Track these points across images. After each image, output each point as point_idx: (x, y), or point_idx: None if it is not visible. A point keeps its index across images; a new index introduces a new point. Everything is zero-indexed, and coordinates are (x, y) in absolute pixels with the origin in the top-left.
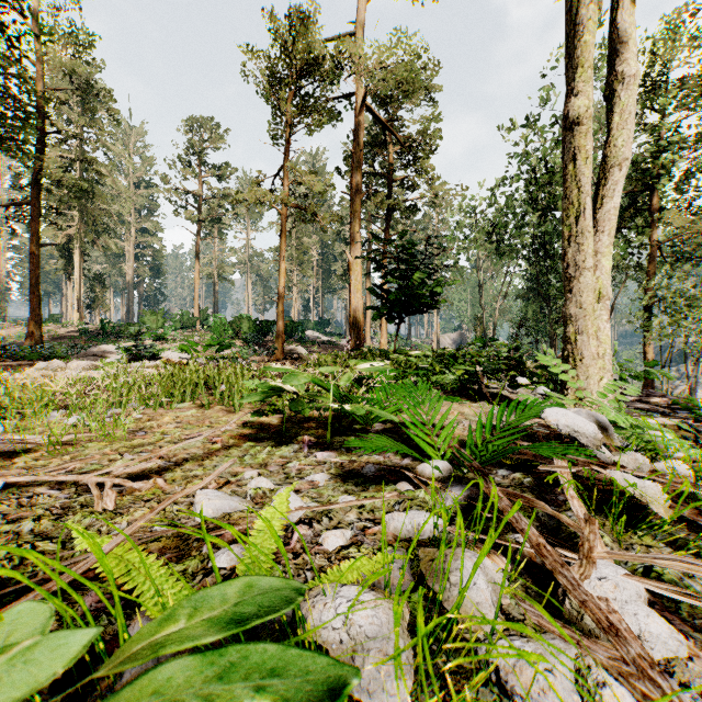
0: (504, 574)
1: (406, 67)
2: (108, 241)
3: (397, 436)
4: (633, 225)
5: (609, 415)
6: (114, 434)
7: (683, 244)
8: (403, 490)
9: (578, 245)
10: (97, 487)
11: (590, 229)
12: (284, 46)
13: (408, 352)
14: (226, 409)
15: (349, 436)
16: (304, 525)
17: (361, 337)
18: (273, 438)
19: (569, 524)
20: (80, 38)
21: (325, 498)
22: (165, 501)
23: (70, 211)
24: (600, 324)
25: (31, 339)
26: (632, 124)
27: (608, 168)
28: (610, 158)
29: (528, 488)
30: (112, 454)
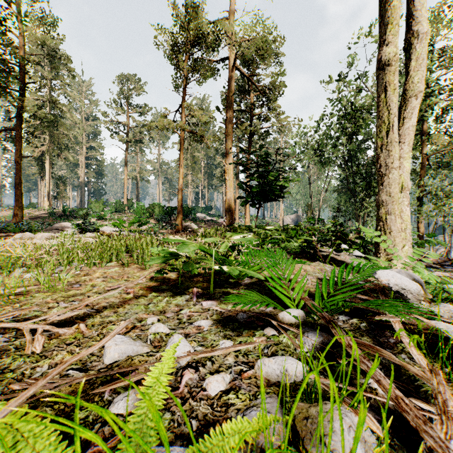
0: (386, 449)
1: (262, 39)
2: (67, 155)
3: (261, 287)
4: None
5: (425, 275)
6: (56, 287)
7: (442, 156)
8: (269, 335)
9: (388, 151)
10: (30, 333)
11: (397, 140)
12: (182, 26)
13: (265, 227)
14: (140, 267)
15: (226, 288)
16: (191, 369)
17: (233, 217)
18: (171, 289)
19: (417, 375)
20: (48, 21)
21: (208, 342)
22: (60, 366)
23: (43, 135)
24: (403, 207)
25: (16, 218)
26: (425, 67)
27: (407, 98)
28: (409, 91)
29: (365, 332)
30: (51, 303)
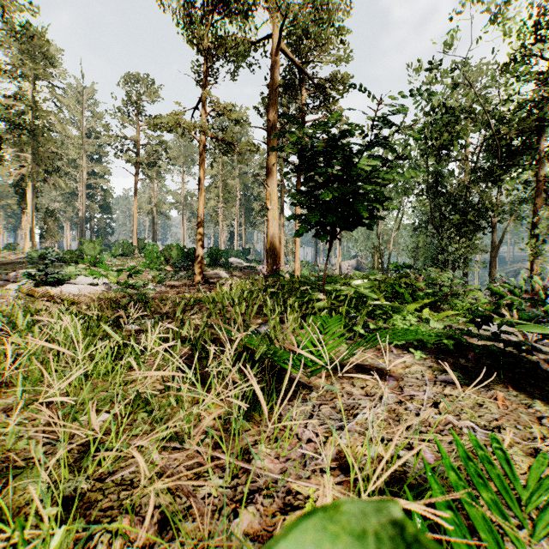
0: None
1: None
2: (58, 180)
3: None
4: (521, 162)
5: None
6: None
7: None
8: None
9: None
10: None
11: None
12: None
13: (351, 281)
14: None
15: None
16: None
17: (277, 262)
18: None
19: None
20: None
21: None
22: None
23: (24, 153)
24: None
25: None
26: None
27: None
28: None
29: None
30: None
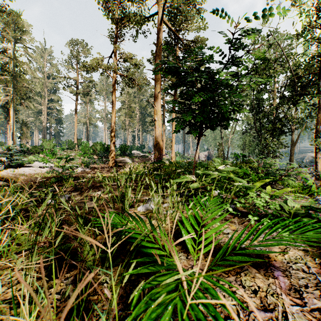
0: None
1: None
2: (29, 104)
3: None
4: (310, 92)
5: None
6: None
7: None
8: None
9: None
10: None
11: None
12: None
13: (217, 167)
14: None
15: None
16: None
17: (161, 153)
18: None
19: None
20: None
21: None
22: None
23: (8, 87)
24: None
25: None
26: None
27: None
28: None
29: None
30: None
